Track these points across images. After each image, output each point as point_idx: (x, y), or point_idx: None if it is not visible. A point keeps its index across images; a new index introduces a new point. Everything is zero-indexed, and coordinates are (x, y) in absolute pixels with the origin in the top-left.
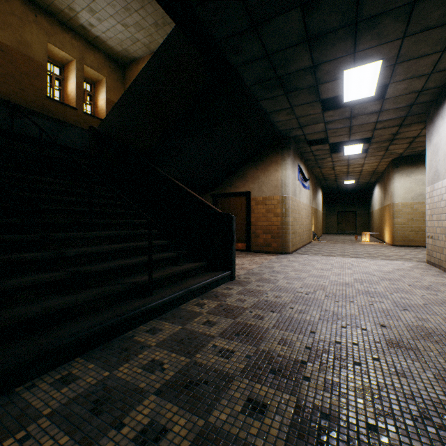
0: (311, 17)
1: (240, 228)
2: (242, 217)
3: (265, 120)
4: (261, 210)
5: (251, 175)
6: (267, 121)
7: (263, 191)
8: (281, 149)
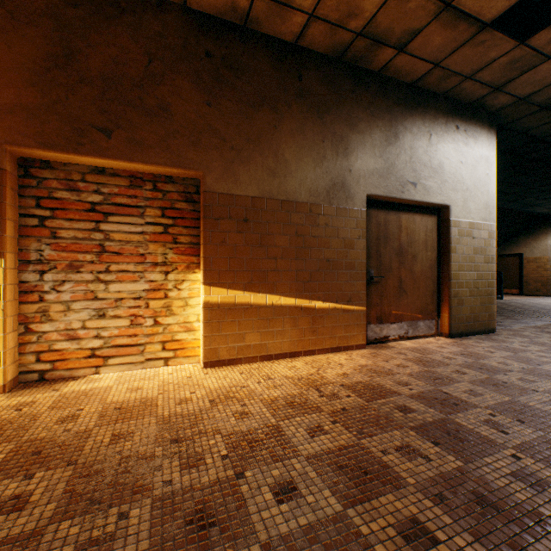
0: (538, 197)
1: (512, 279)
2: (514, 271)
3: (530, 213)
4: (531, 266)
5: (523, 242)
6: (532, 213)
7: (533, 253)
8: (549, 224)
